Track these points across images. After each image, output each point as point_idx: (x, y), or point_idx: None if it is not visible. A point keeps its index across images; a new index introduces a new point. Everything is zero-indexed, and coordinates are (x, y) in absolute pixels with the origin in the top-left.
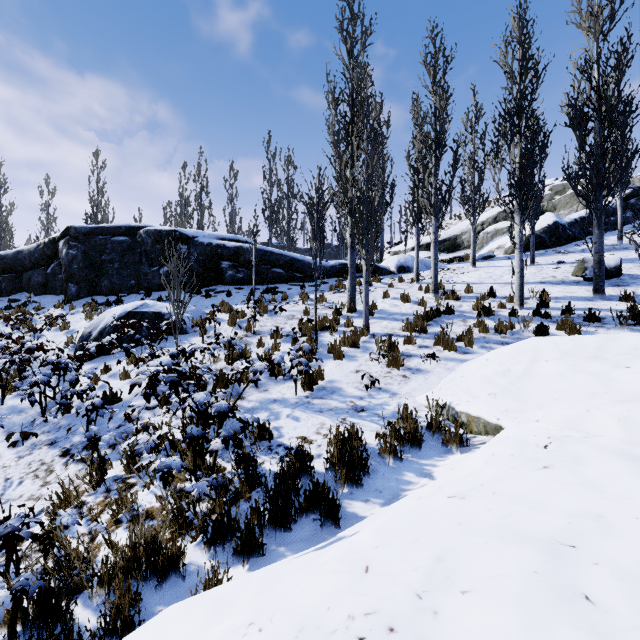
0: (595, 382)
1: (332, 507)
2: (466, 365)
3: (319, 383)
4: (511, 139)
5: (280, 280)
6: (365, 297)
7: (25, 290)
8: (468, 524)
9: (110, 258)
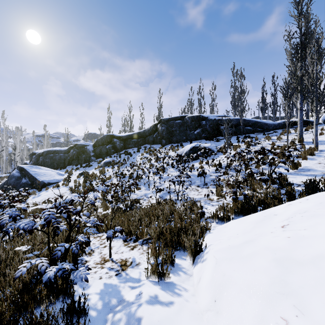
0: None
1: None
2: None
3: (298, 167)
4: None
5: (250, 132)
6: (315, 132)
7: (147, 143)
8: None
9: (175, 129)
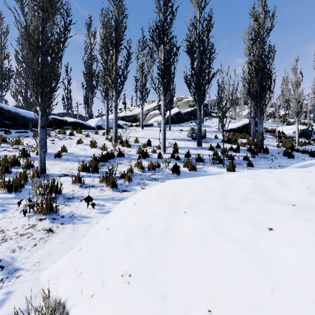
0: (248, 261)
1: None
2: (119, 207)
3: None
4: (159, 45)
5: None
6: (40, 141)
7: None
8: None
9: None
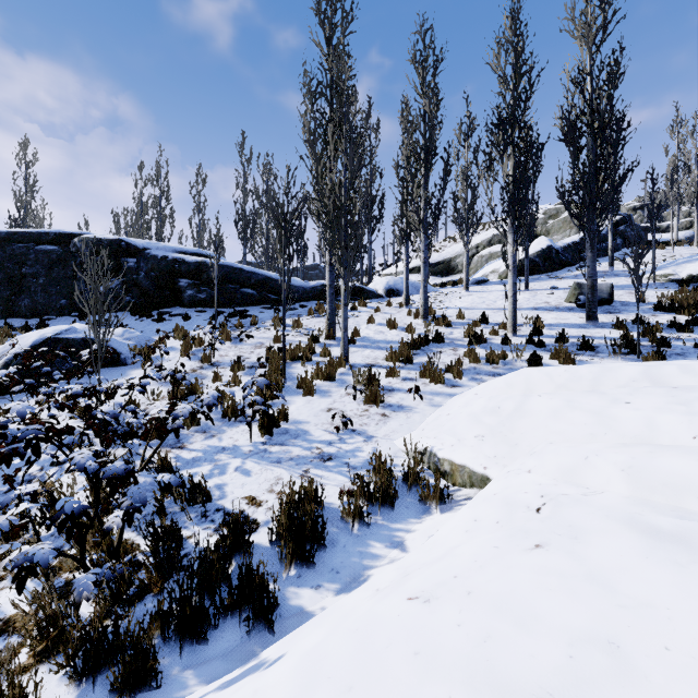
0: (593, 421)
1: (266, 604)
2: (453, 400)
3: (282, 425)
4: (504, 150)
5: (251, 302)
6: (343, 322)
7: None
8: (428, 655)
9: (33, 271)
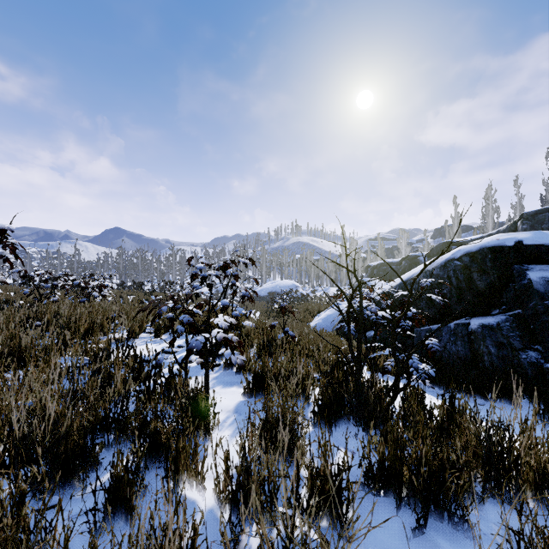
0: None
1: None
2: None
3: None
4: None
5: None
6: None
7: None
8: None
9: (547, 226)
